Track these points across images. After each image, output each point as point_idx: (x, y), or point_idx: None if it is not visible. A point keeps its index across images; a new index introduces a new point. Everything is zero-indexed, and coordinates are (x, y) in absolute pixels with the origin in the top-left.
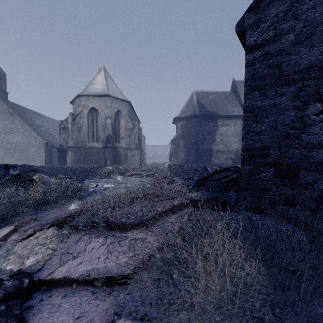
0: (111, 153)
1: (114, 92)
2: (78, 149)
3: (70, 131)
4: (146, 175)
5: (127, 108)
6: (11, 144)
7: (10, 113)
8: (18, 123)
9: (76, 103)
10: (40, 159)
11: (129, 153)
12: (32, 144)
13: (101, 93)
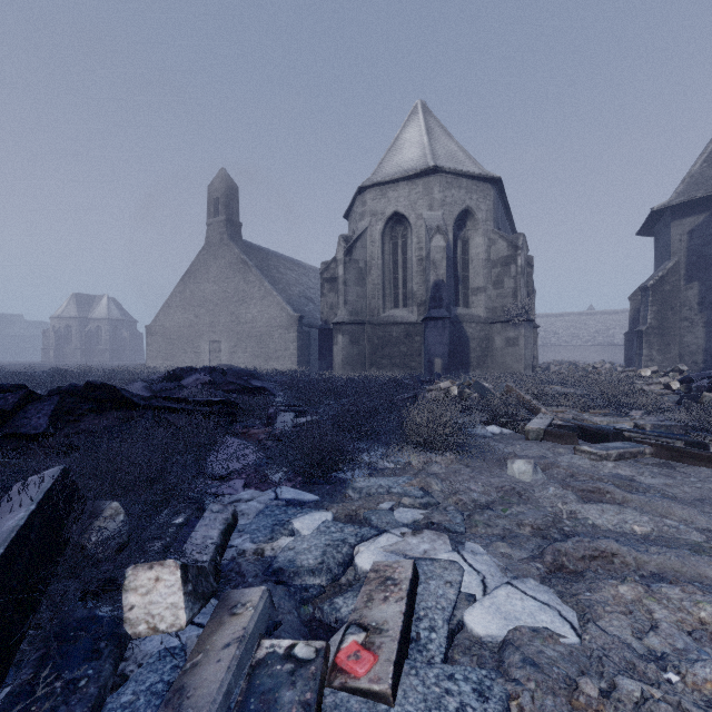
0: (446, 337)
1: (453, 160)
2: (360, 328)
3: (342, 282)
4: (655, 445)
5: (492, 201)
6: (244, 324)
7: (242, 263)
8: (255, 280)
9: (356, 210)
10: (288, 353)
11: (499, 334)
12: (276, 321)
13: (415, 168)
